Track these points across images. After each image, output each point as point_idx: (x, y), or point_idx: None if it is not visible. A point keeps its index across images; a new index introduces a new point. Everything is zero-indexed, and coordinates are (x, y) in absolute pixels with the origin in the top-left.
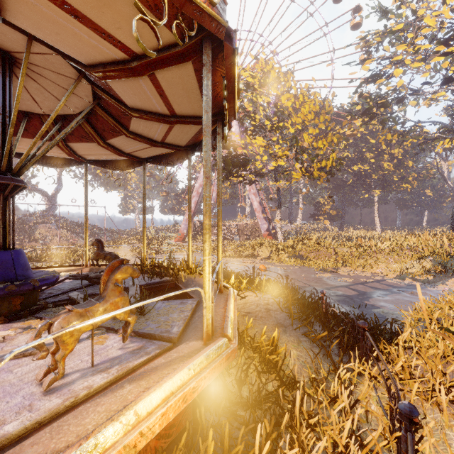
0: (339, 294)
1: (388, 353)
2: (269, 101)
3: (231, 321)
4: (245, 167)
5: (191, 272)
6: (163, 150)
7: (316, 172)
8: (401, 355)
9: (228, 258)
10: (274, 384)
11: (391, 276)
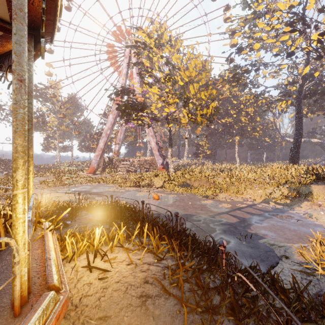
0: (223, 222)
1: None
2: (162, 55)
3: None
4: (142, 111)
5: None
6: None
7: (199, 118)
8: None
9: (129, 188)
10: None
11: (259, 200)
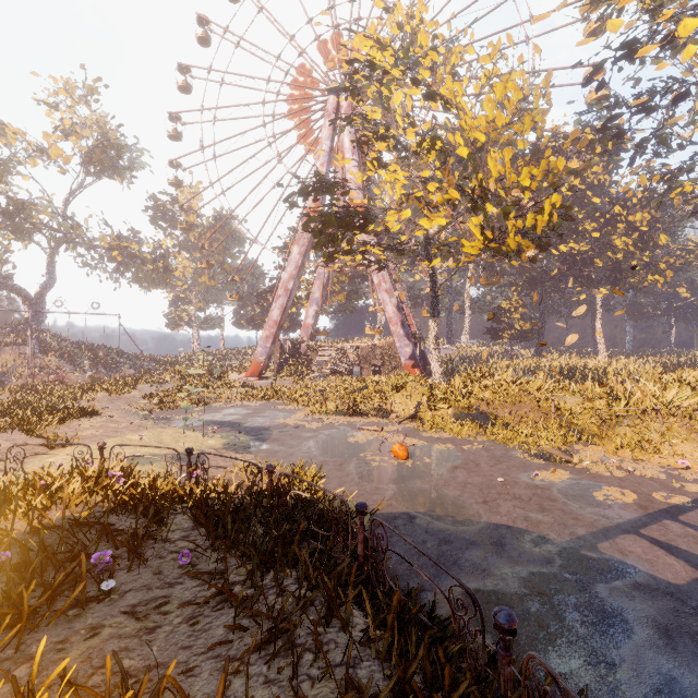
0: (642, 581)
1: None
2: (414, 77)
3: None
4: (364, 228)
5: None
6: None
7: (512, 240)
8: None
9: (332, 417)
10: None
11: None
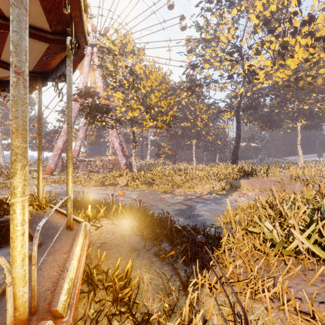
0: (176, 209)
1: (218, 258)
2: (126, 65)
3: (71, 276)
4: (107, 114)
5: (40, 207)
6: (3, 71)
7: (159, 123)
8: (228, 258)
9: (93, 187)
10: (128, 324)
11: (205, 193)
